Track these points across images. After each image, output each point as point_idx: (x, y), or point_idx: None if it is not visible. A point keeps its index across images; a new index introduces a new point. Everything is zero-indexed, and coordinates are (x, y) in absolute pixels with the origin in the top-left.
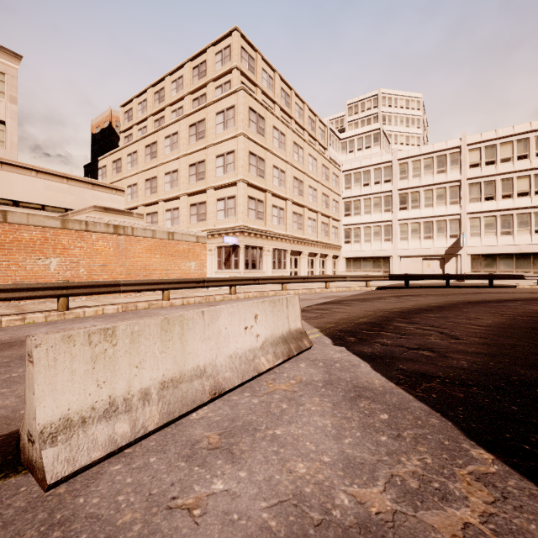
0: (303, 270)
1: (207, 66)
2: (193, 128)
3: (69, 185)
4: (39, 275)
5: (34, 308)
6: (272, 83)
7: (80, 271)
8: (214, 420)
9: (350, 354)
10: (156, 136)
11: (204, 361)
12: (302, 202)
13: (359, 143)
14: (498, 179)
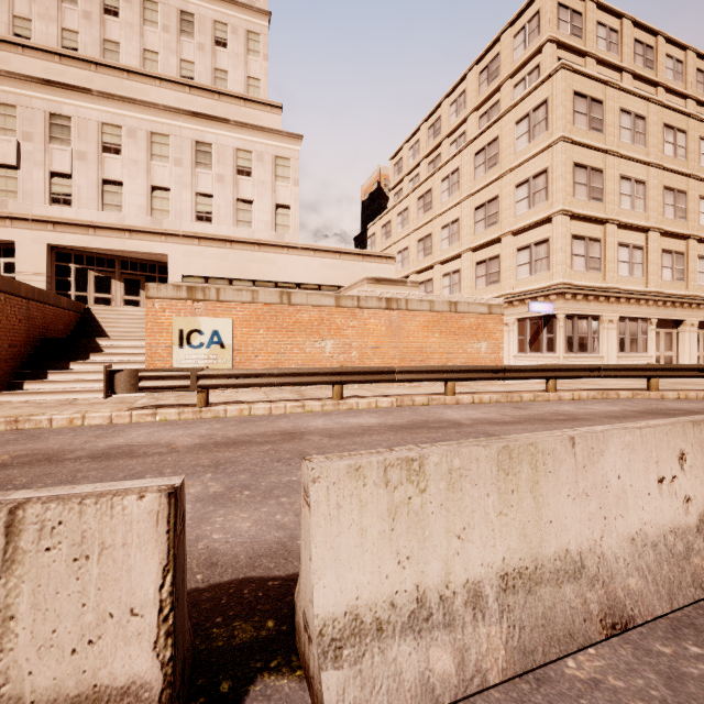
0: (686, 354)
1: (500, 61)
2: (480, 155)
3: (341, 260)
4: (316, 358)
5: (312, 394)
6: (616, 39)
7: (352, 355)
8: None
9: None
10: (431, 182)
11: (577, 543)
12: (682, 229)
13: None
14: None
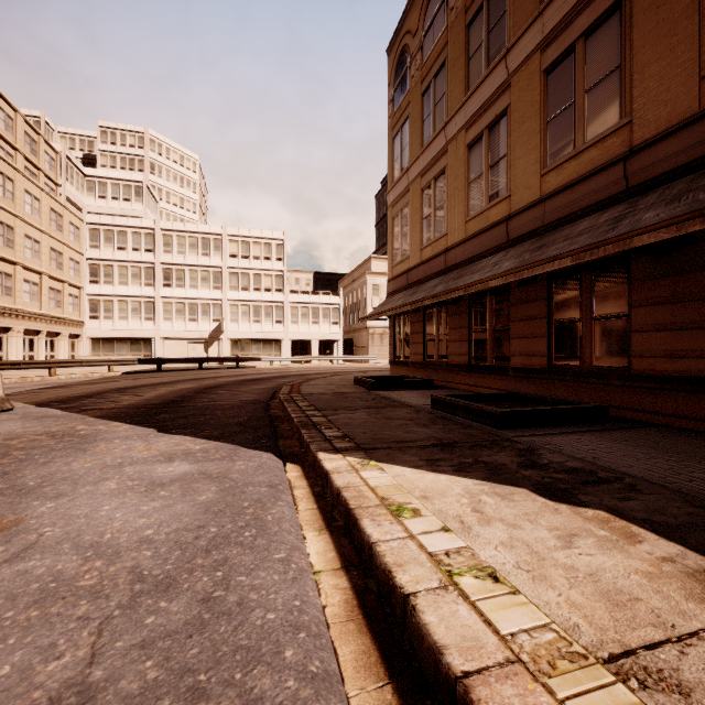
0: (15, 354)
1: None
2: None
3: None
4: None
5: None
6: None
7: None
8: None
9: (49, 409)
10: None
11: None
12: (12, 256)
13: (114, 190)
14: (252, 273)
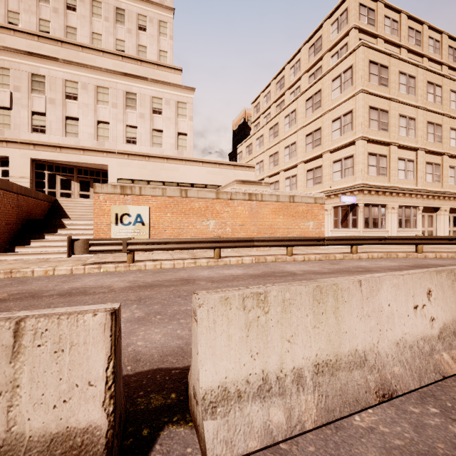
0: (442, 229)
1: (322, 40)
2: (309, 101)
3: (220, 168)
4: (204, 232)
5: (201, 255)
6: (397, 27)
7: (227, 230)
8: (393, 444)
9: None
10: (278, 118)
11: (363, 345)
12: (439, 149)
13: None
14: None
